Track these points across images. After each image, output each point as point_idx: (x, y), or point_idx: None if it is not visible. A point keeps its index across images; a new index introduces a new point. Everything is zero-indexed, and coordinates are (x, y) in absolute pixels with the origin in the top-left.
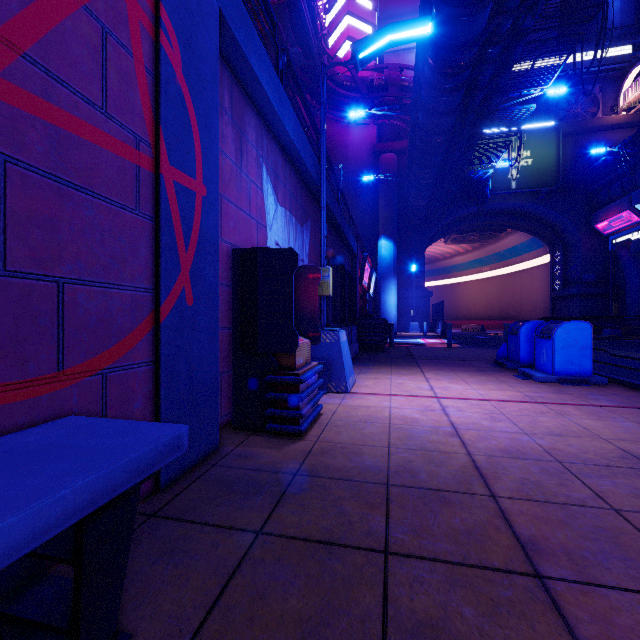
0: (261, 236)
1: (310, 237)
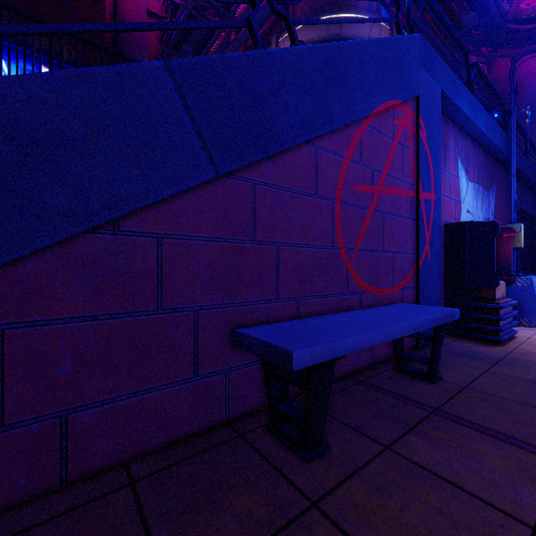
0: (457, 209)
1: (495, 197)
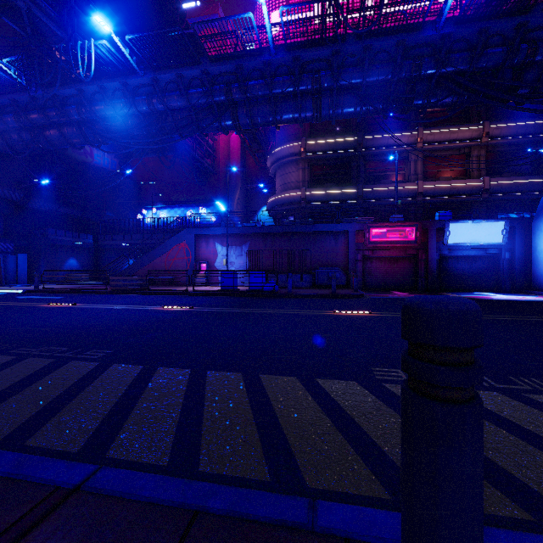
0: (215, 256)
1: (250, 246)
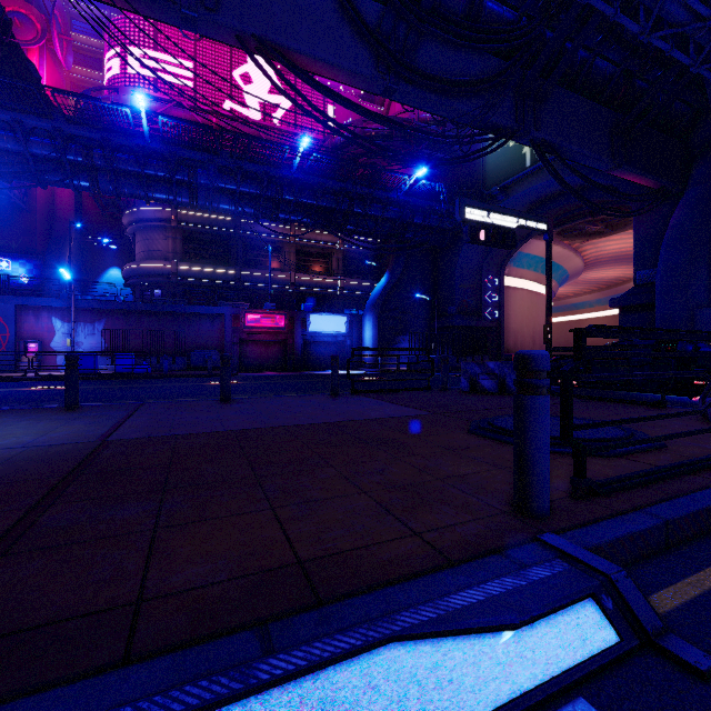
0: (52, 334)
1: (106, 324)
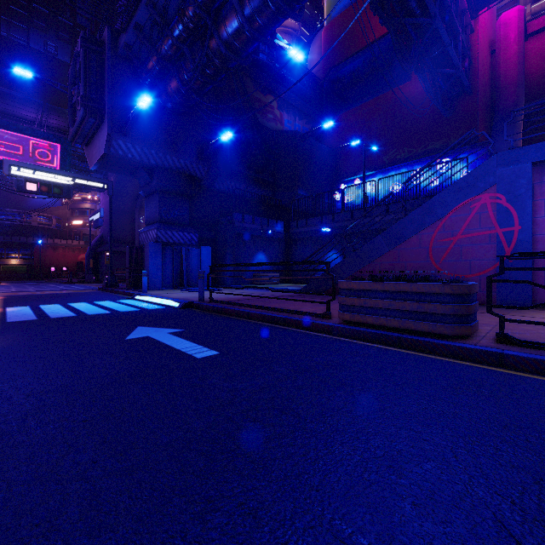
0: None
1: None
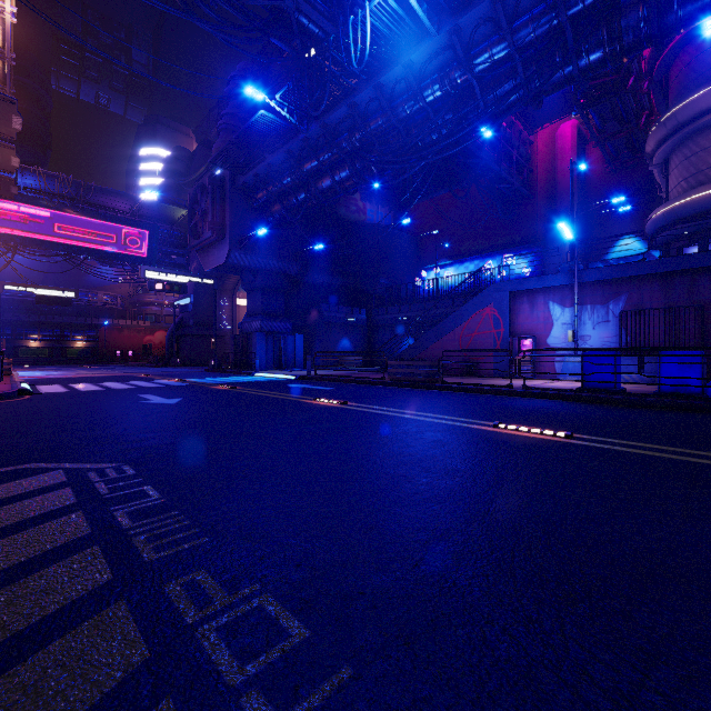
0: (548, 325)
1: (626, 303)
